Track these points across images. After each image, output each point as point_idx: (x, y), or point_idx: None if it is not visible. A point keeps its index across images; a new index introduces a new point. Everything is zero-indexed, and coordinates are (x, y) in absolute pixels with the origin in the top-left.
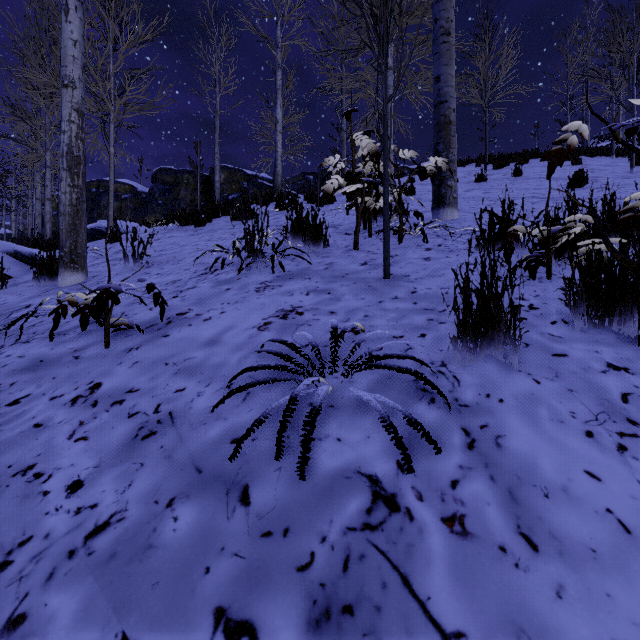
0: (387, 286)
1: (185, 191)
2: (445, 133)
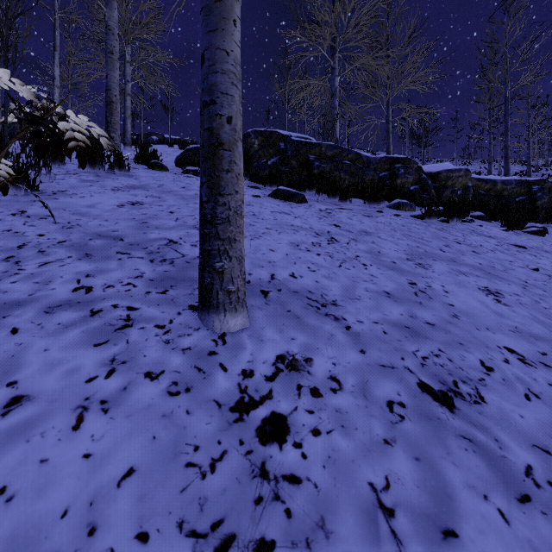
0: None
1: None
2: (110, 107)
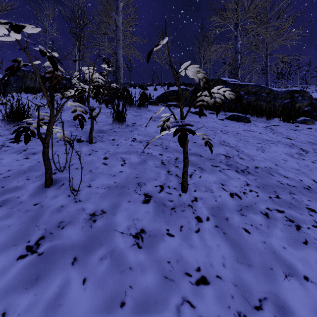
0: None
1: (30, 81)
2: (118, 70)
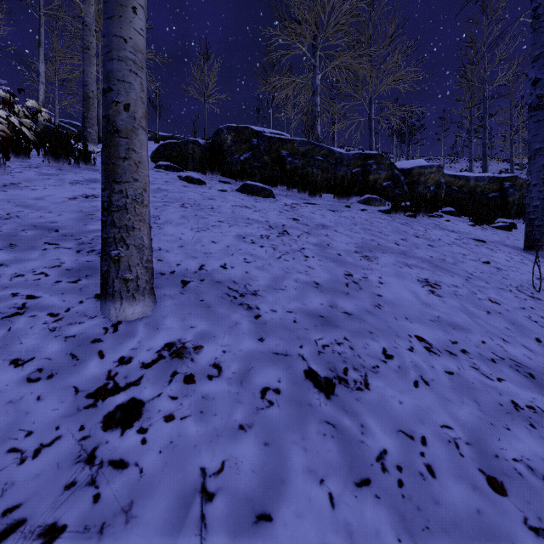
0: None
1: None
2: (87, 103)
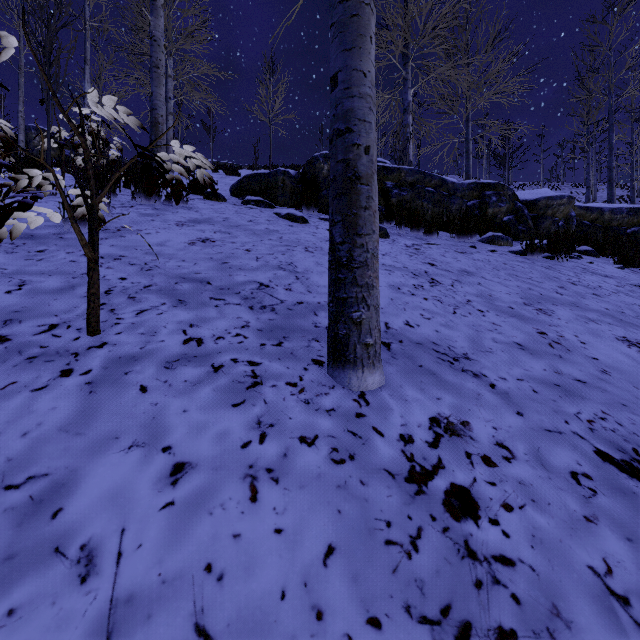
0: None
1: None
2: (155, 129)
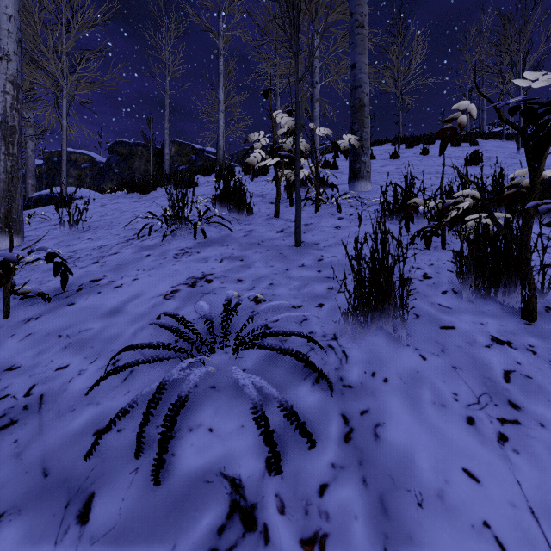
0: (297, 253)
1: (139, 162)
2: (359, 114)
